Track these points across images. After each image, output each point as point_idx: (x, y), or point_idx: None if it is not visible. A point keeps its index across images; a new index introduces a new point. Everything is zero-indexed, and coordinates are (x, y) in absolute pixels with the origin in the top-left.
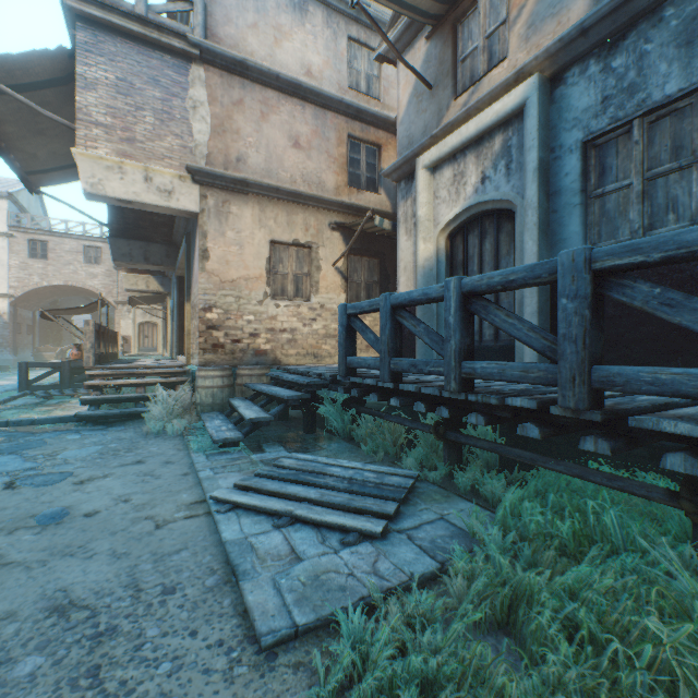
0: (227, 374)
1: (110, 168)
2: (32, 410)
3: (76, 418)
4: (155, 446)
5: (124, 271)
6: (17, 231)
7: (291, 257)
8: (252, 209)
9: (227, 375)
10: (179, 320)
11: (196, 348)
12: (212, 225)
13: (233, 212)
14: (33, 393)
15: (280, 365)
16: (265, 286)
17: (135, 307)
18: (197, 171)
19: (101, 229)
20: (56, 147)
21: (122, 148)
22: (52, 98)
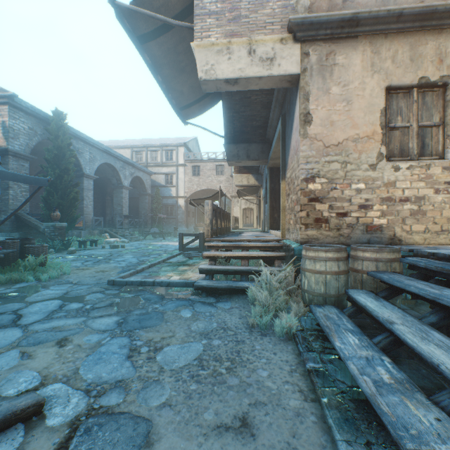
0: (341, 256)
1: (219, 52)
2: (176, 269)
3: (194, 286)
4: (263, 364)
5: (234, 173)
6: (187, 162)
7: (414, 104)
8: (361, 54)
9: (341, 258)
10: (270, 201)
11: (295, 223)
12: (313, 84)
13: (338, 63)
14: (183, 253)
15: (404, 246)
16: (378, 145)
17: (241, 198)
18: (299, 25)
19: (224, 154)
20: (192, 82)
21: (229, 29)
22: (185, 31)
